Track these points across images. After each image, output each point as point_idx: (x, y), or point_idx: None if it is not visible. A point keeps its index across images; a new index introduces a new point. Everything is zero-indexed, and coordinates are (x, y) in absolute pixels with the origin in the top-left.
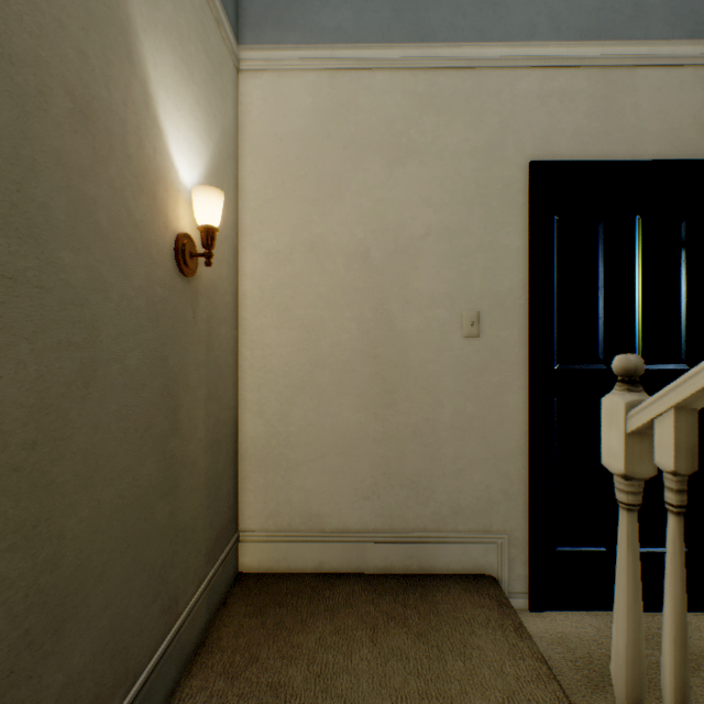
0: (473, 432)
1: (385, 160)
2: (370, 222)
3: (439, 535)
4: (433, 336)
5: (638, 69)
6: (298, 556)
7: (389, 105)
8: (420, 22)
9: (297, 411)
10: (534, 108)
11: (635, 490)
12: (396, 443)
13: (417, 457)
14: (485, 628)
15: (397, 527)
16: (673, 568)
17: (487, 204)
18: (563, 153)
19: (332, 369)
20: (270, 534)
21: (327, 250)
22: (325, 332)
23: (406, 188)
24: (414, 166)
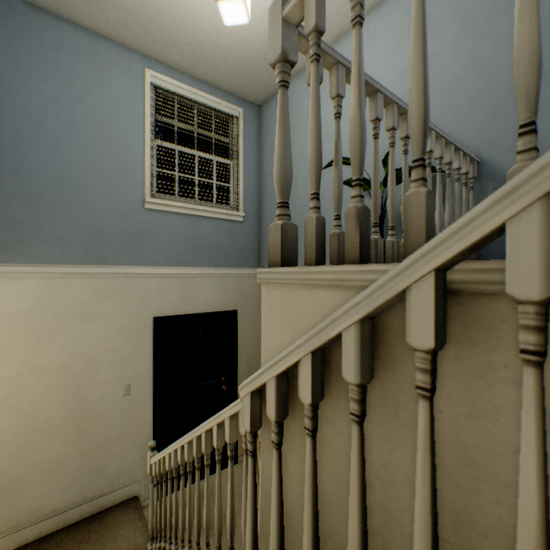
0: (128, 436)
1: (81, 320)
2: (72, 352)
3: (111, 488)
4: (108, 399)
5: (197, 278)
6: (25, 535)
7: (84, 294)
8: (101, 255)
9: (24, 459)
10: (156, 293)
11: (153, 477)
12: (87, 455)
13: (99, 457)
14: (127, 523)
15: (88, 494)
16: (156, 497)
17: (135, 335)
18: (168, 311)
19: (48, 430)
20: (3, 532)
21: (44, 369)
22: (43, 412)
23: (93, 333)
24: (97, 322)
